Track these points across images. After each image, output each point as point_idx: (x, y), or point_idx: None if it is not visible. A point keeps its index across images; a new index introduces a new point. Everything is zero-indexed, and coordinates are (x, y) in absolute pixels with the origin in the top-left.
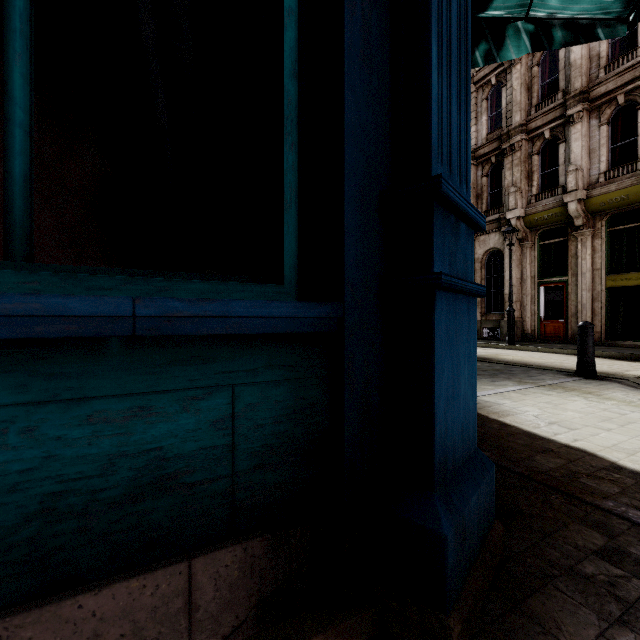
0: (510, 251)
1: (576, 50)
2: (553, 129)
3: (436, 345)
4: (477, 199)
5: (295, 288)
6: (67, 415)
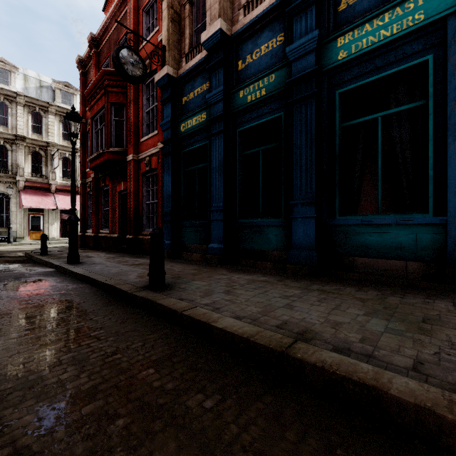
0: None
1: None
2: None
3: None
4: None
5: (432, 214)
6: (386, 235)
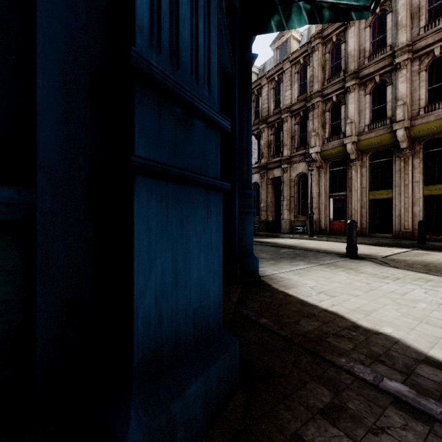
0: (311, 174)
1: (351, 45)
2: (338, 95)
3: (136, 234)
4: (292, 139)
5: None
6: None
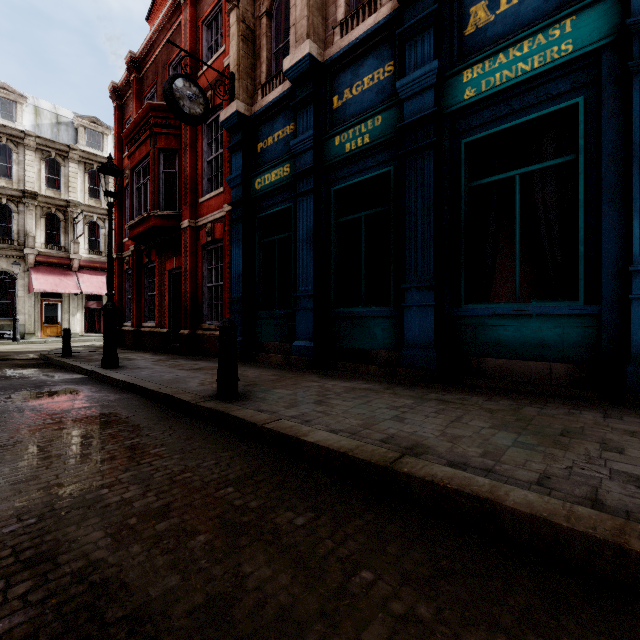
0: None
1: None
2: None
3: (632, 317)
4: None
5: (582, 302)
6: (525, 328)
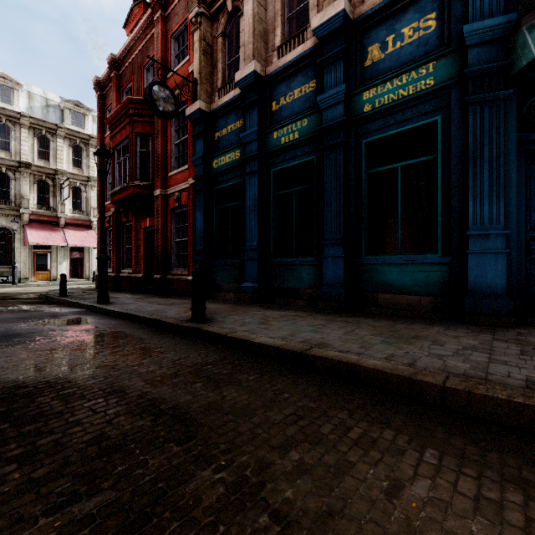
0: None
1: None
2: None
3: (468, 265)
4: None
5: (440, 255)
6: (404, 273)
